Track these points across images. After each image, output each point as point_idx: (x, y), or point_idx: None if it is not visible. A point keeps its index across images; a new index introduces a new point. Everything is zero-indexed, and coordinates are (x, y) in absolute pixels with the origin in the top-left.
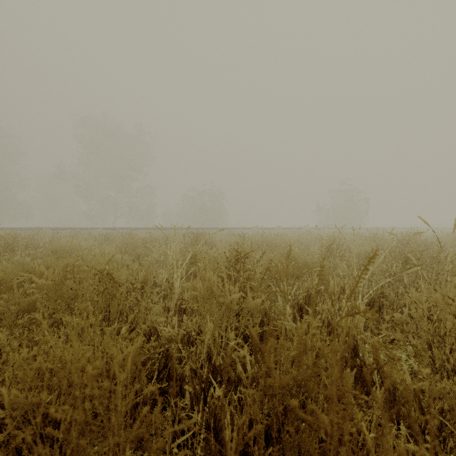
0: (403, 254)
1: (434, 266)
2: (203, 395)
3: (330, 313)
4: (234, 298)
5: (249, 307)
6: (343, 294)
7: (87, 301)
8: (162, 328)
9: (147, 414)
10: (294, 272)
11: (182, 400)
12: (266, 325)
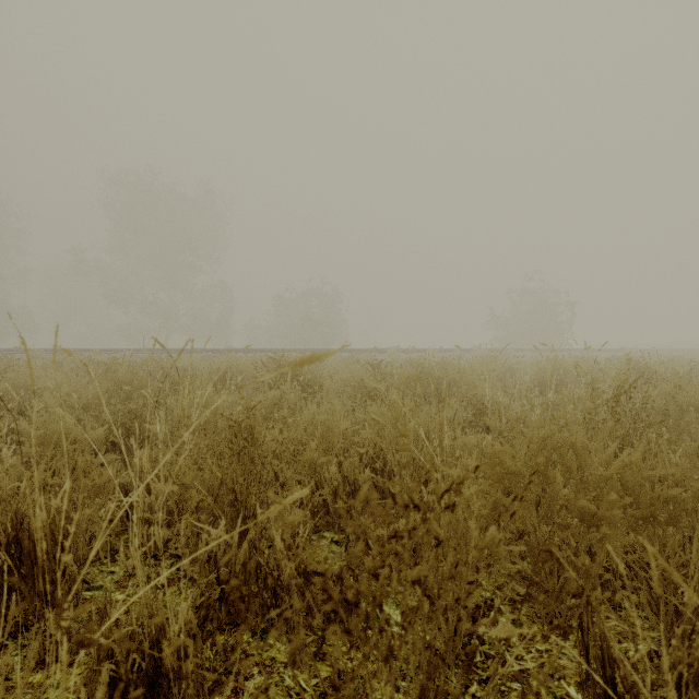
0: None
1: None
2: None
3: None
4: None
5: None
6: None
7: None
8: None
9: None
10: (584, 508)
11: None
12: None
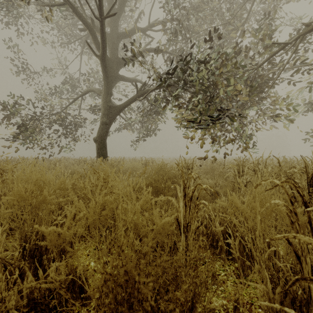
0: None
1: None
2: None
3: None
4: None
5: None
6: None
7: None
8: None
9: None
10: None
11: None
12: None
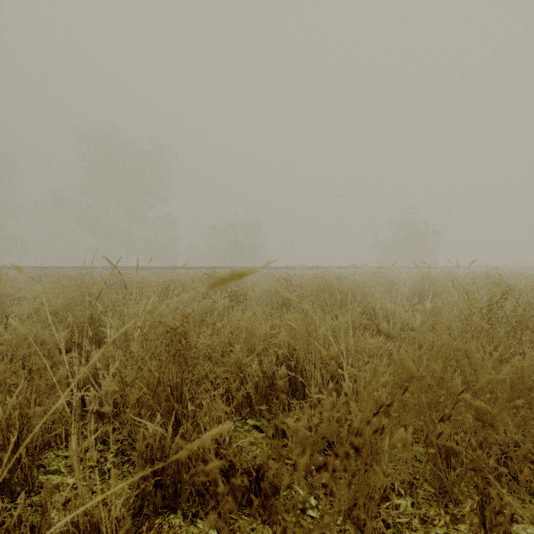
0: None
1: None
2: None
3: None
4: None
5: None
6: None
7: None
8: None
9: None
10: (479, 408)
11: None
12: None
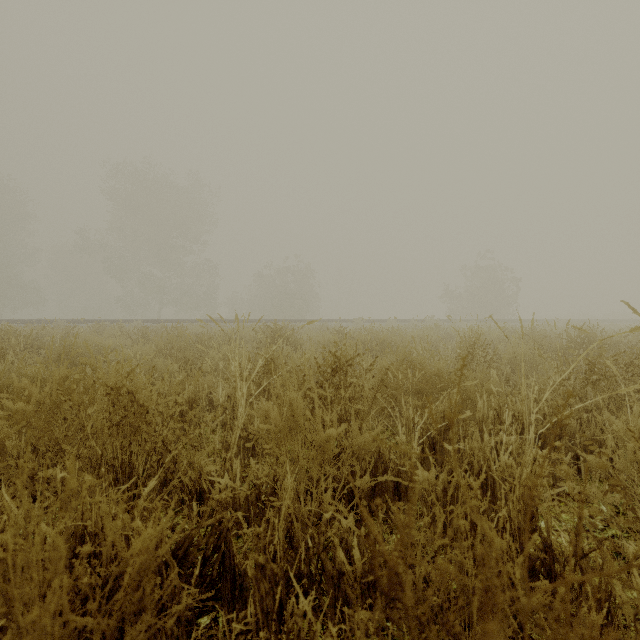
0: (586, 359)
1: (635, 378)
2: (278, 606)
3: (484, 454)
4: (330, 434)
5: (354, 445)
6: (497, 422)
7: (90, 439)
8: (215, 480)
9: (183, 638)
10: (421, 387)
11: (242, 612)
12: (380, 472)
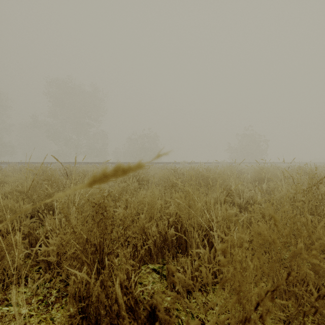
0: None
1: None
2: None
3: None
4: None
5: None
6: None
7: None
8: None
9: None
10: (315, 265)
11: None
12: None
